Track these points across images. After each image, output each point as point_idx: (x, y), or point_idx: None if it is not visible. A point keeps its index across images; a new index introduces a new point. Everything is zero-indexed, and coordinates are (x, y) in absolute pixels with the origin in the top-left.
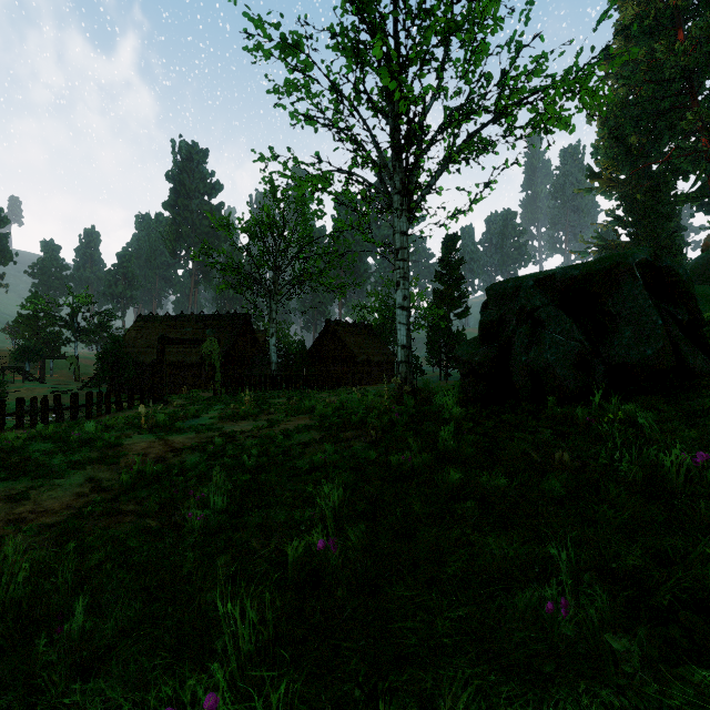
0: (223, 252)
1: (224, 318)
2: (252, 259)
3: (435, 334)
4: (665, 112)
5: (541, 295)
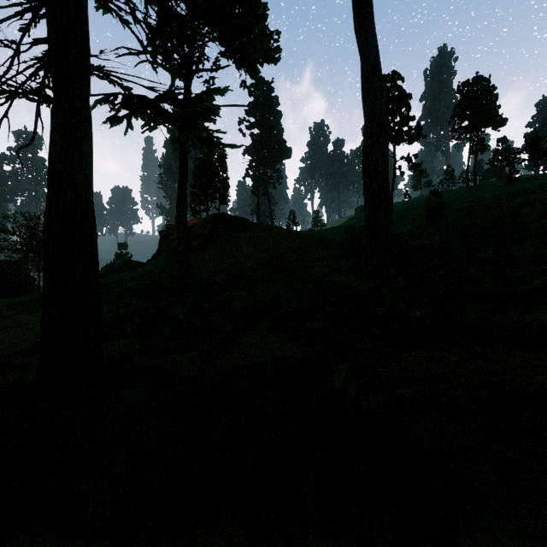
0: None
1: None
2: None
3: None
4: None
5: None
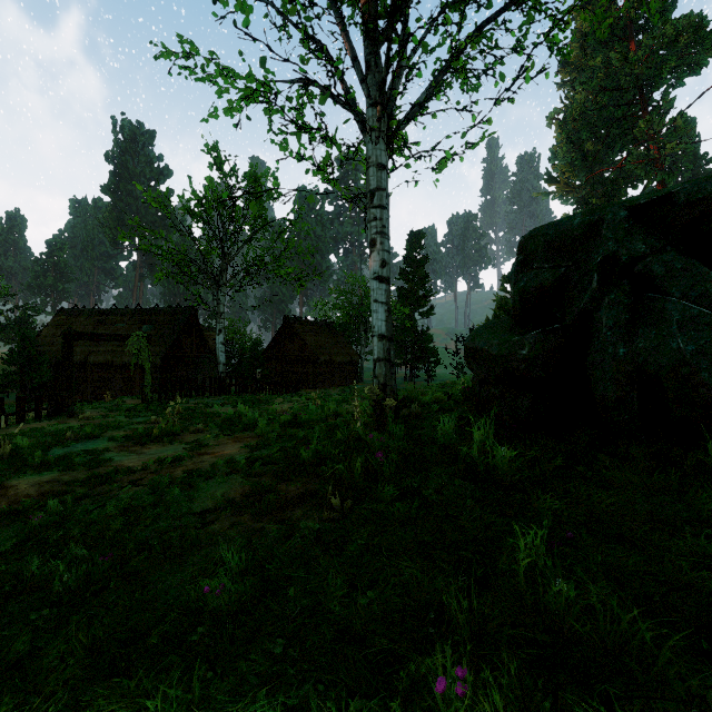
0: (161, 234)
1: (165, 313)
2: (195, 242)
3: (400, 333)
4: (618, 120)
5: (647, 234)
